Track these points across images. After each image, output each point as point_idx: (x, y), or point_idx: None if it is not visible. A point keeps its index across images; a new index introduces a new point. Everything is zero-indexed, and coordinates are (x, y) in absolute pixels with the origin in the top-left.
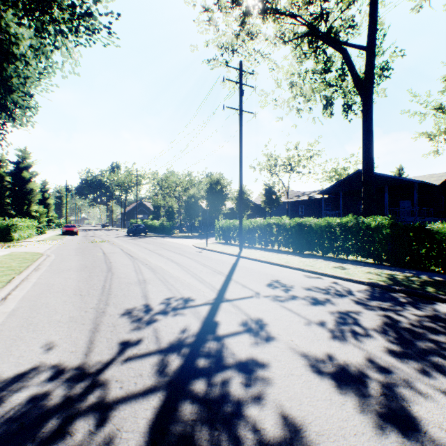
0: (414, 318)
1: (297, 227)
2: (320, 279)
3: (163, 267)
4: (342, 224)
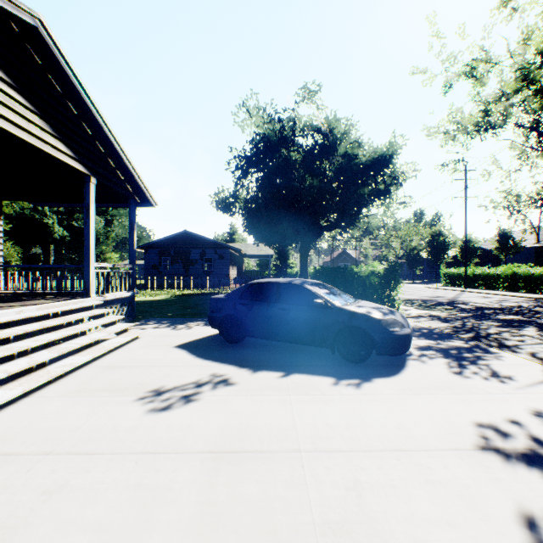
0: (532, 301)
1: (511, 274)
2: (510, 297)
3: (420, 292)
4: (542, 272)
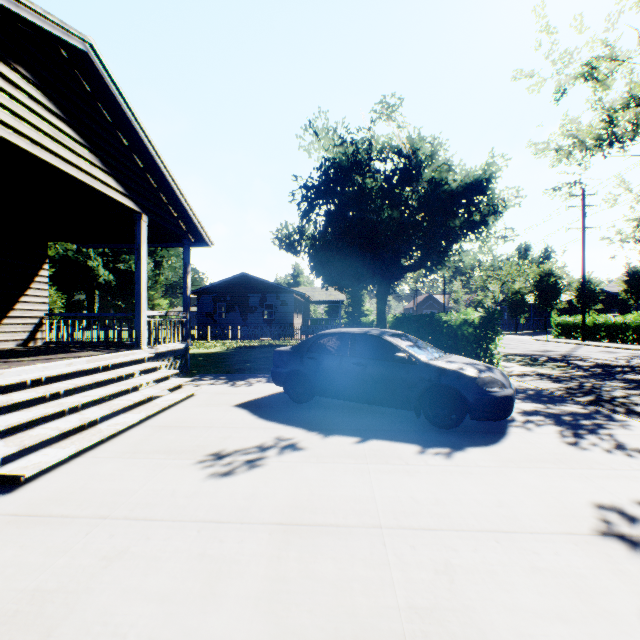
0: None
1: None
2: None
3: (524, 345)
4: None
